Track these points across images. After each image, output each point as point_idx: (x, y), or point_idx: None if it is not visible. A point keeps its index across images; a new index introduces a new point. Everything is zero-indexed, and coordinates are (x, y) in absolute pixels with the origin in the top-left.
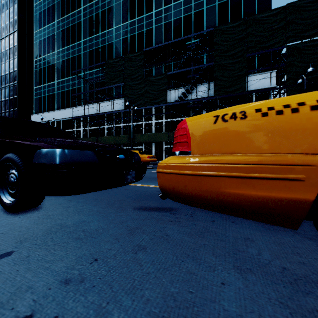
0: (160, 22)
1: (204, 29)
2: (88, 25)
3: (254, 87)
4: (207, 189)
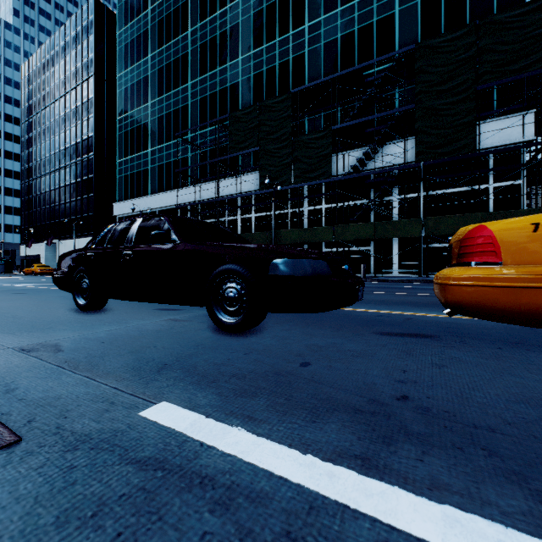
0: (318, 41)
1: (396, 47)
2: (199, 57)
3: (491, 142)
4: (528, 301)
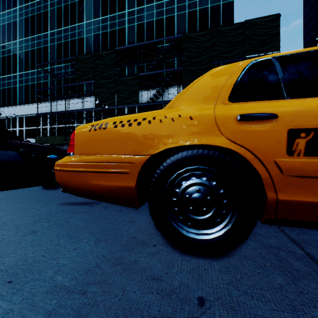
0: (133, 22)
1: (175, 34)
2: (56, 15)
3: None
4: (82, 181)
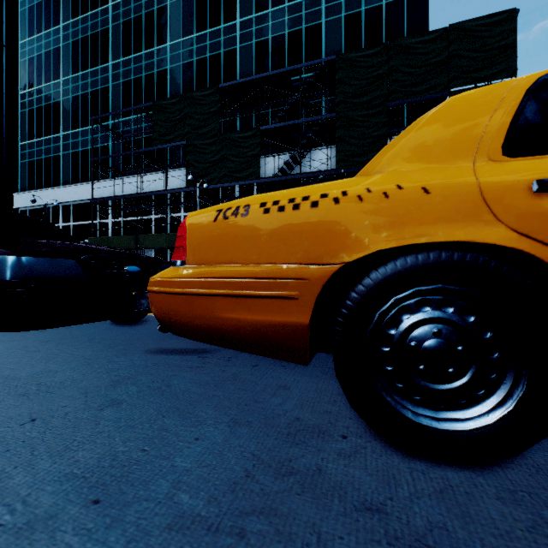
0: (249, 39)
1: (323, 56)
2: (122, 35)
3: None
4: (202, 313)
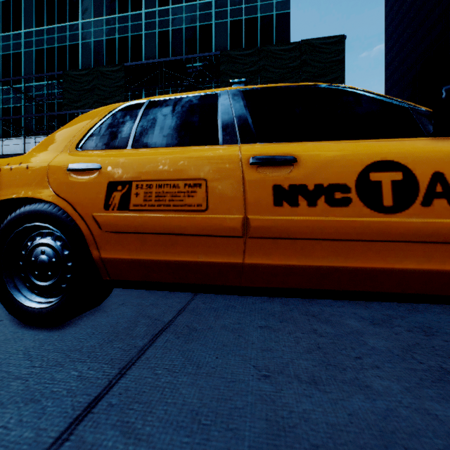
0: (153, 28)
1: (213, 51)
2: (35, 7)
3: None
4: None
